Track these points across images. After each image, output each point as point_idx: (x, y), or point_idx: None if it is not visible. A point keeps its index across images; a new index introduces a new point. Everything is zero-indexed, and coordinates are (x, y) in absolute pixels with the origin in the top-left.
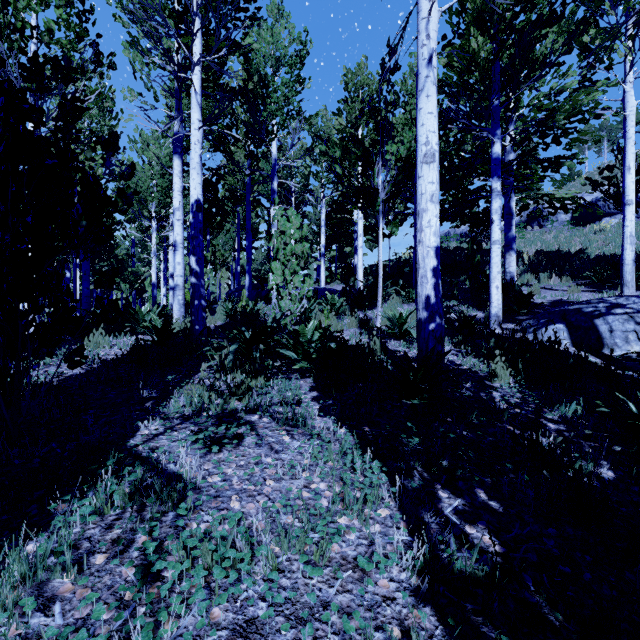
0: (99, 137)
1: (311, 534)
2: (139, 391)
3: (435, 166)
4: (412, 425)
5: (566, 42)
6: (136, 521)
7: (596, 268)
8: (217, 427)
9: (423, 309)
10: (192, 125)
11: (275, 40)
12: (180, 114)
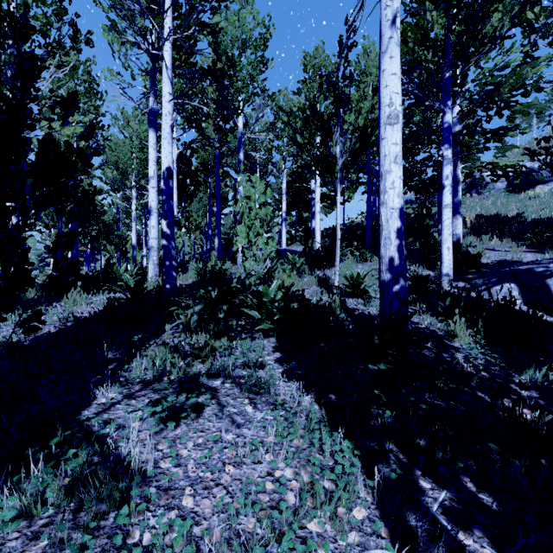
0: (58, 96)
1: (276, 548)
2: (105, 352)
3: (399, 127)
4: (380, 393)
5: (517, 15)
6: (69, 527)
7: (536, 230)
8: (177, 394)
9: (386, 271)
10: (163, 98)
11: (241, 23)
12: (154, 91)
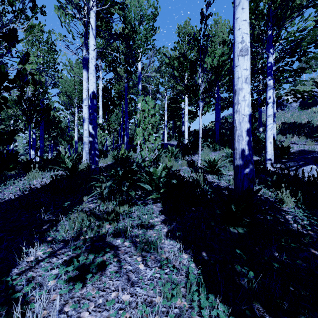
0: (3, 32)
1: None
2: (44, 214)
3: (248, 58)
4: (241, 252)
5: None
6: None
7: None
8: (88, 252)
9: (239, 158)
10: (90, 48)
11: (140, 5)
12: (86, 46)
